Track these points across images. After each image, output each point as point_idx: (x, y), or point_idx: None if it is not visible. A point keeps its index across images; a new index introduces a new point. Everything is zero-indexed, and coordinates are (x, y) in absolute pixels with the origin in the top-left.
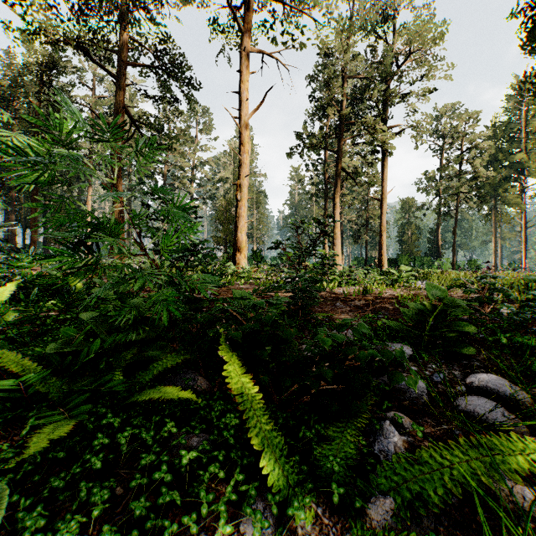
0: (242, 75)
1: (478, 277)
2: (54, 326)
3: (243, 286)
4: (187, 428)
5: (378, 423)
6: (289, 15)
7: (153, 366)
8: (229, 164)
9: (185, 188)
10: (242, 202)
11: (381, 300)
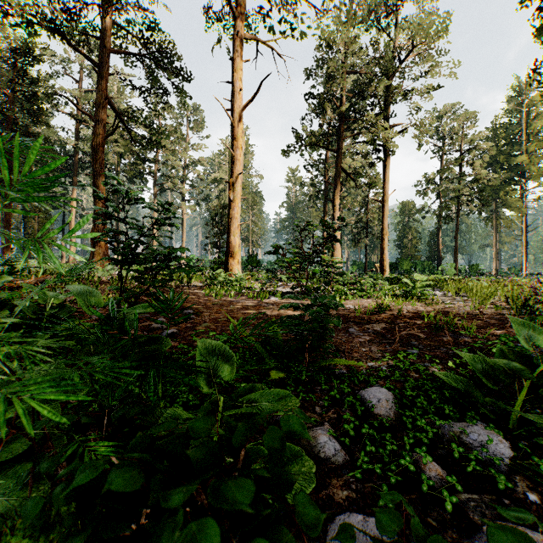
0: (235, 63)
1: None
2: None
3: (233, 300)
4: None
5: None
6: (286, 3)
7: None
8: (224, 164)
9: (177, 188)
10: (235, 202)
11: (402, 320)
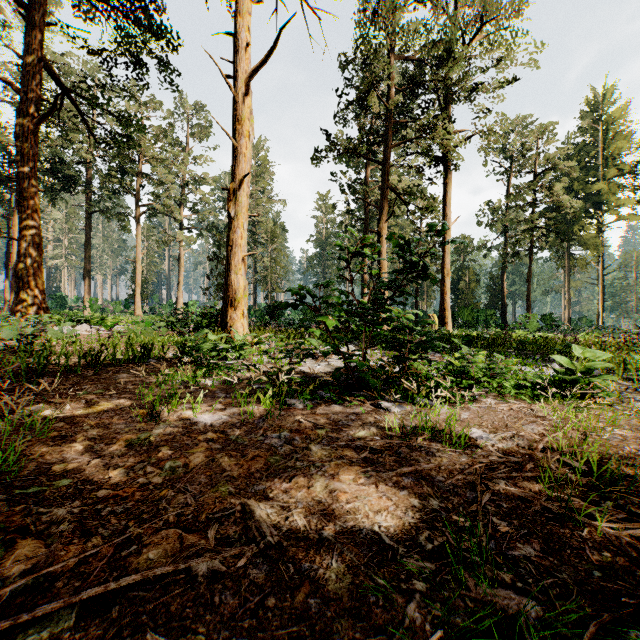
0: (238, 3)
1: None
2: None
3: (198, 417)
4: None
5: None
6: None
7: None
8: None
9: (169, 211)
10: (238, 220)
11: None
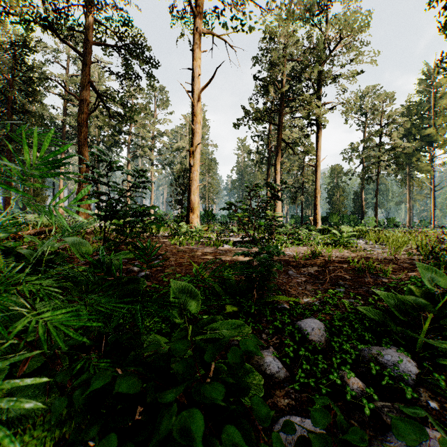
0: (195, 53)
1: None
2: None
3: (194, 247)
4: None
5: None
6: (237, 3)
7: None
8: (185, 135)
9: (147, 155)
10: (195, 167)
11: (331, 264)
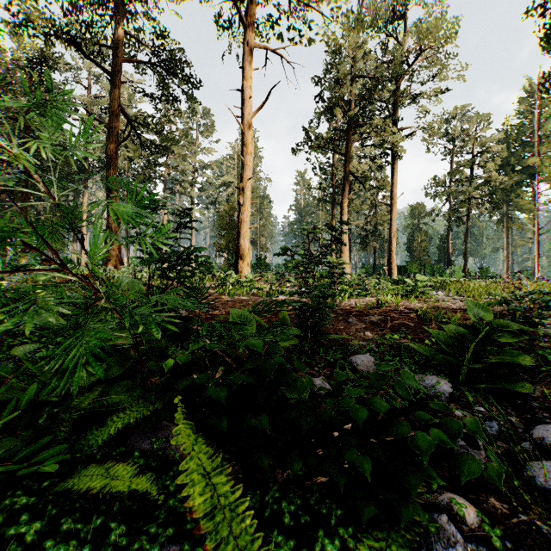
0: (245, 72)
1: (527, 293)
2: (3, 355)
3: (244, 298)
4: (141, 540)
5: (430, 516)
6: (295, 10)
7: (112, 420)
8: (233, 168)
9: (186, 192)
10: (245, 206)
11: (398, 314)
